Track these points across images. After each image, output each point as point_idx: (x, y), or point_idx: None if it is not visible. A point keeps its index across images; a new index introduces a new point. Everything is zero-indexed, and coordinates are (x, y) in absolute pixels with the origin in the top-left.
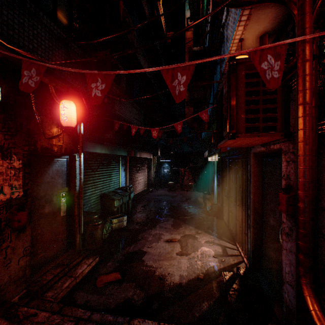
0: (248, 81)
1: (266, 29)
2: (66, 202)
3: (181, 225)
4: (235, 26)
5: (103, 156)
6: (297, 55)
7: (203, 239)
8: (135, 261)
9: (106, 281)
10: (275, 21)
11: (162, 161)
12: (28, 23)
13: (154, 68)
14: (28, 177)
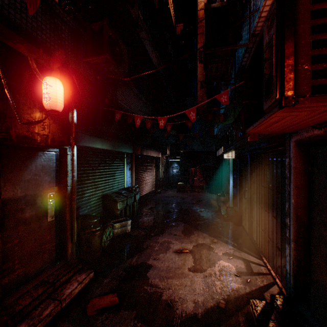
0: (316, 8)
1: None
2: (55, 205)
3: (192, 231)
4: None
5: (105, 152)
6: None
7: (220, 250)
8: (137, 278)
9: (99, 306)
10: None
11: (171, 160)
12: None
13: None
14: None
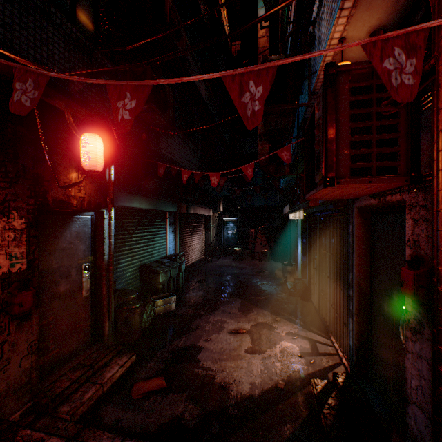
0: (354, 99)
1: (381, 21)
2: (91, 277)
3: (251, 309)
4: (334, 18)
5: (143, 212)
6: (437, 53)
7: (283, 329)
8: (186, 361)
9: (145, 390)
10: (396, 8)
11: (225, 219)
12: (34, 23)
13: (211, 75)
14: (35, 242)
